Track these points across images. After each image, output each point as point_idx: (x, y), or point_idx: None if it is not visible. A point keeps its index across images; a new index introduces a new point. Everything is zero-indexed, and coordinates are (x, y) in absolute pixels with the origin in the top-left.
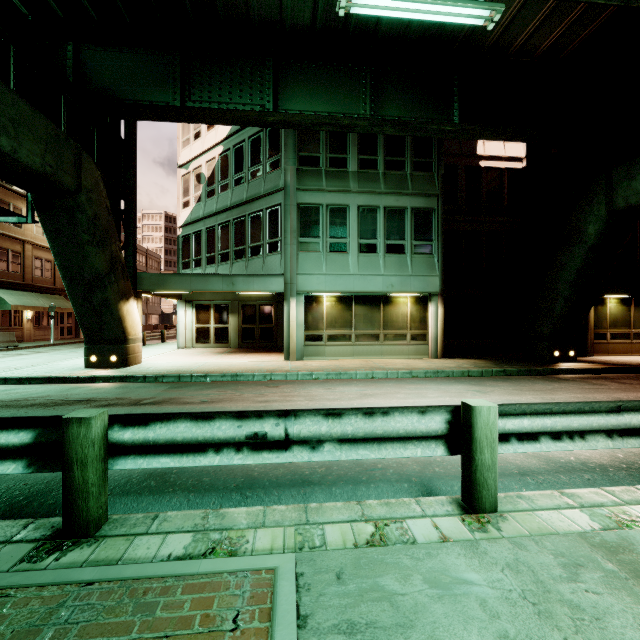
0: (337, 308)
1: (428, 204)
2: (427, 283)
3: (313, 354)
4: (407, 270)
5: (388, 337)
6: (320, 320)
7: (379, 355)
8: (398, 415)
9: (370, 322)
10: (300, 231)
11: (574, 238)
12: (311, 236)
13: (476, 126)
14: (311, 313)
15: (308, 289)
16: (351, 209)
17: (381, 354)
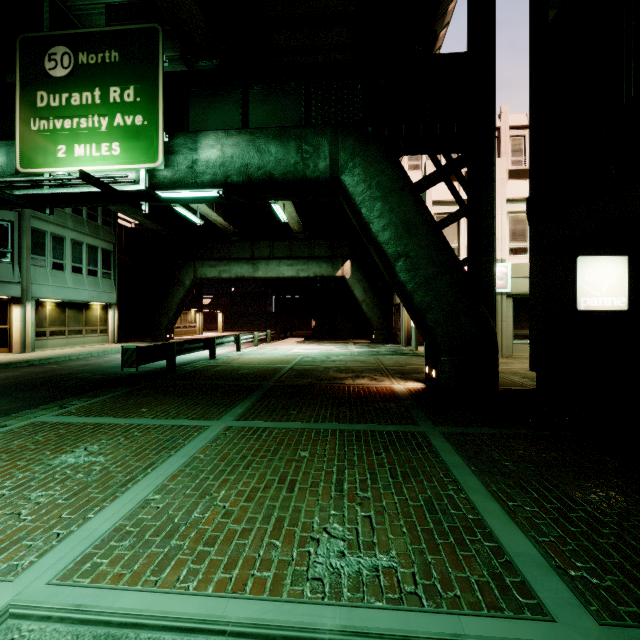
0: (57, 311)
1: (110, 247)
2: (111, 297)
3: (39, 347)
4: (101, 288)
5: (88, 331)
6: (44, 320)
7: (83, 344)
8: (230, 338)
9: (78, 321)
10: (31, 249)
11: (180, 284)
12: (39, 254)
13: (150, 222)
14: (38, 314)
15: (40, 296)
16: (67, 240)
17: (84, 343)
